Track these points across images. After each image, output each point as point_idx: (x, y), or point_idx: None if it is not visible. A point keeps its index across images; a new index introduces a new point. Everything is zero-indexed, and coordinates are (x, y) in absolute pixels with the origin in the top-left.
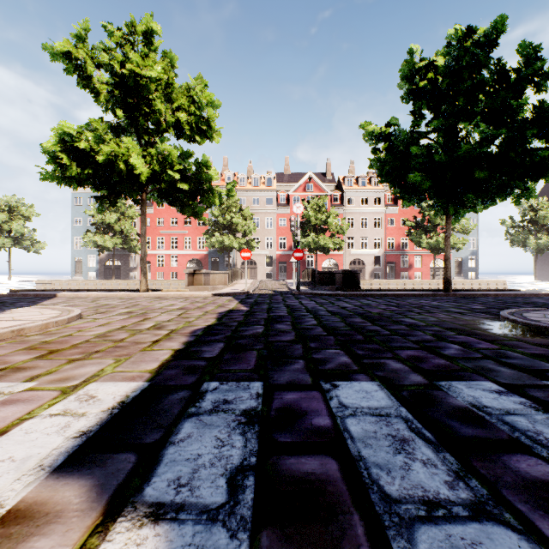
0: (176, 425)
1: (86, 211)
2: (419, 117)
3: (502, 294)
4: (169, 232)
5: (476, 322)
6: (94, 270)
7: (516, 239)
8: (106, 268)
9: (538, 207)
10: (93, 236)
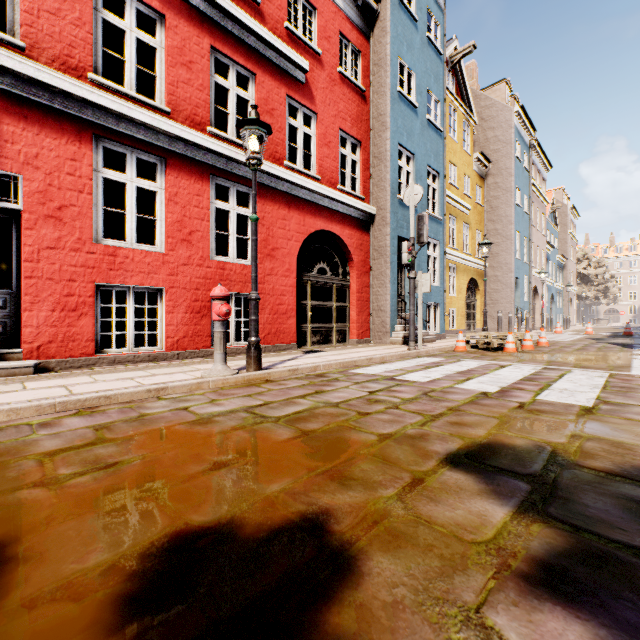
0: None
1: None
2: None
3: None
4: None
5: None
6: None
7: None
8: None
9: None
10: None
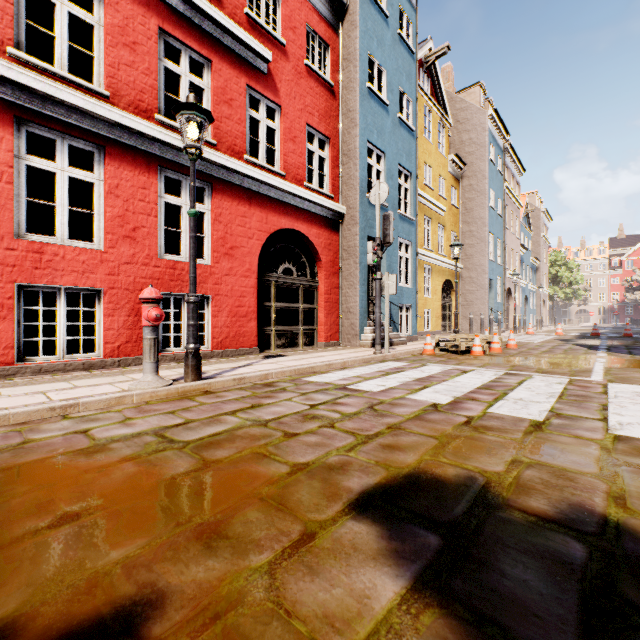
0: None
1: None
2: None
3: None
4: None
5: None
6: None
7: None
8: None
9: None
10: None
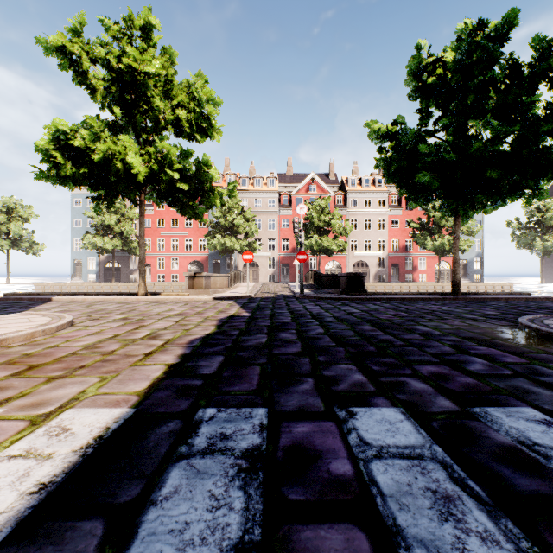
0: (161, 472)
1: (85, 212)
2: (427, 115)
3: (513, 298)
4: (170, 233)
5: (494, 331)
6: (94, 272)
7: (523, 241)
8: (106, 271)
9: (544, 208)
10: (93, 238)
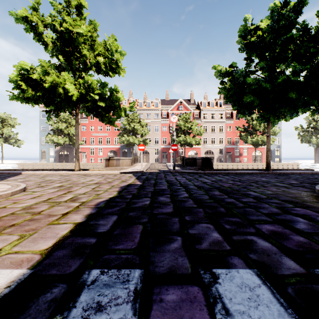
0: None
1: (47, 122)
2: (250, 61)
3: (304, 172)
4: (97, 134)
5: (302, 195)
6: (53, 157)
7: (304, 138)
8: (60, 156)
9: (317, 119)
10: (52, 136)
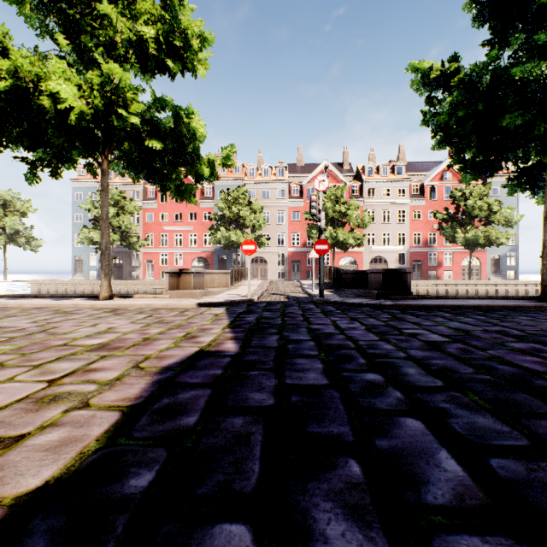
0: None
1: (81, 205)
2: (500, 47)
3: None
4: (173, 228)
5: None
6: (95, 269)
7: None
8: None
9: None
10: (89, 232)
